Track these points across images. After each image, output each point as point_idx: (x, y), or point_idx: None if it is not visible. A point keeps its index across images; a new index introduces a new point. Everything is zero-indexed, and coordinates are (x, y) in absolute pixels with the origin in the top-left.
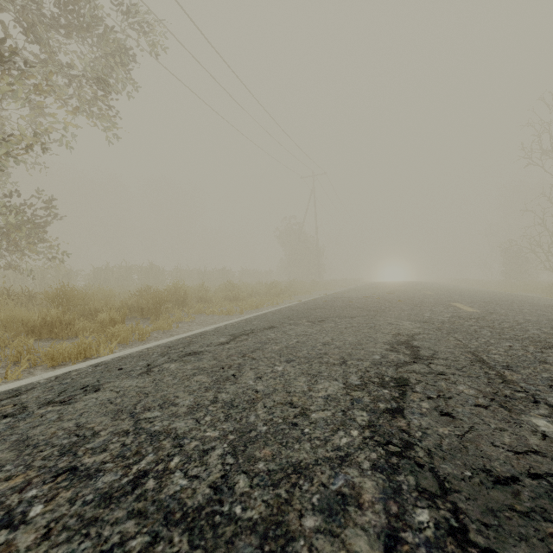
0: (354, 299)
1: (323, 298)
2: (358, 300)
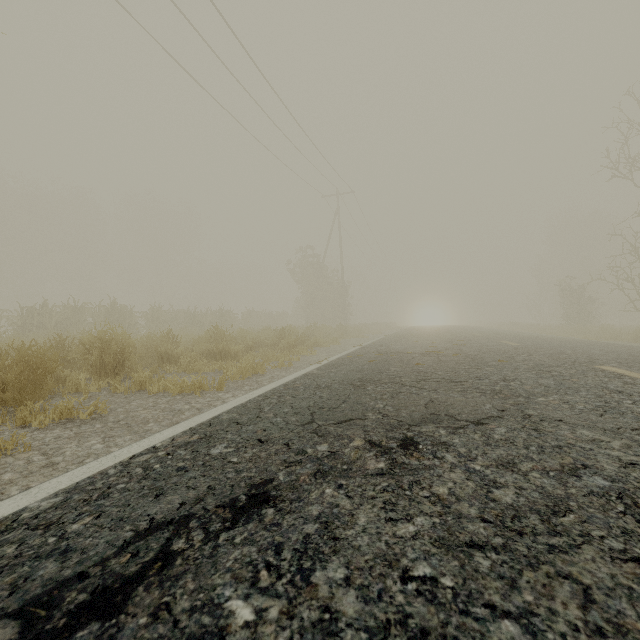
0: (416, 356)
1: (363, 354)
2: (424, 358)
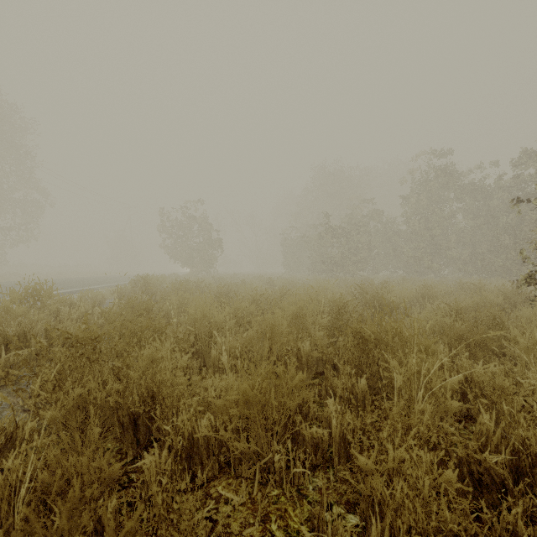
0: None
1: None
2: None
